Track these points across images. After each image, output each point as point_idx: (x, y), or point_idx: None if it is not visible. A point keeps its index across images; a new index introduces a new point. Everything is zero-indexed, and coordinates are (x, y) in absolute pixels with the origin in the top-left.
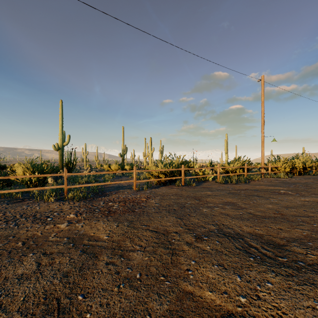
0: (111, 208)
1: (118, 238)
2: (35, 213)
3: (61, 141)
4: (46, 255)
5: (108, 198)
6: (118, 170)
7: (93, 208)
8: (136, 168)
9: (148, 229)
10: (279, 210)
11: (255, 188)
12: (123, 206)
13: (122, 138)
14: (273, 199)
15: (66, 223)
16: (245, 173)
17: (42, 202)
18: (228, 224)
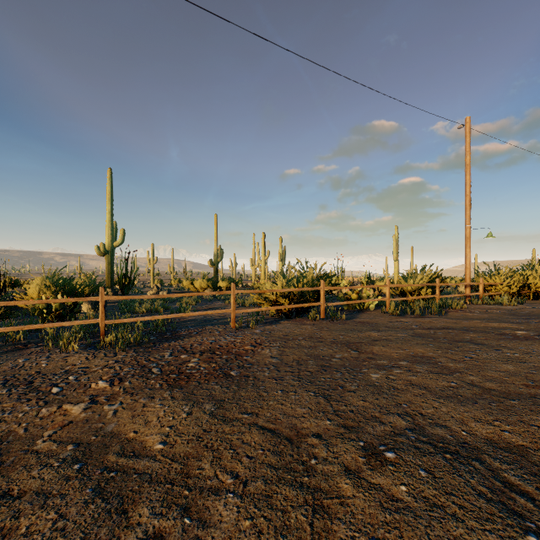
0: (183, 367)
1: (186, 450)
2: (34, 376)
3: (109, 239)
4: (6, 502)
5: (181, 345)
6: (206, 289)
7: (149, 366)
8: (239, 285)
9: (256, 425)
10: (535, 379)
11: (462, 324)
12: (209, 363)
13: (215, 234)
14: (508, 350)
15: (84, 404)
16: (437, 295)
17: (57, 352)
18: (433, 413)
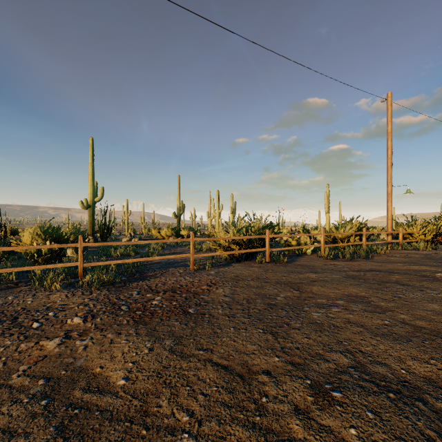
0: (148, 305)
1: (146, 386)
2: (19, 312)
3: (91, 195)
4: None
5: (147, 284)
6: (170, 236)
7: (119, 303)
8: (198, 233)
9: (210, 361)
10: None
11: (387, 267)
12: (170, 301)
13: (178, 191)
14: (431, 291)
15: (58, 339)
16: (364, 242)
17: (42, 290)
18: (372, 351)
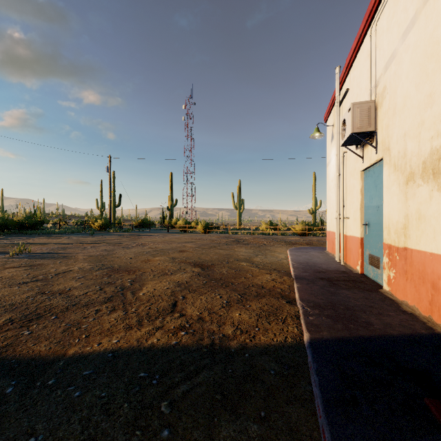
0: None
1: None
2: None
3: (314, 206)
4: None
5: None
6: None
7: None
8: None
9: None
10: None
11: None
12: None
13: None
14: None
15: None
16: None
17: None
18: None
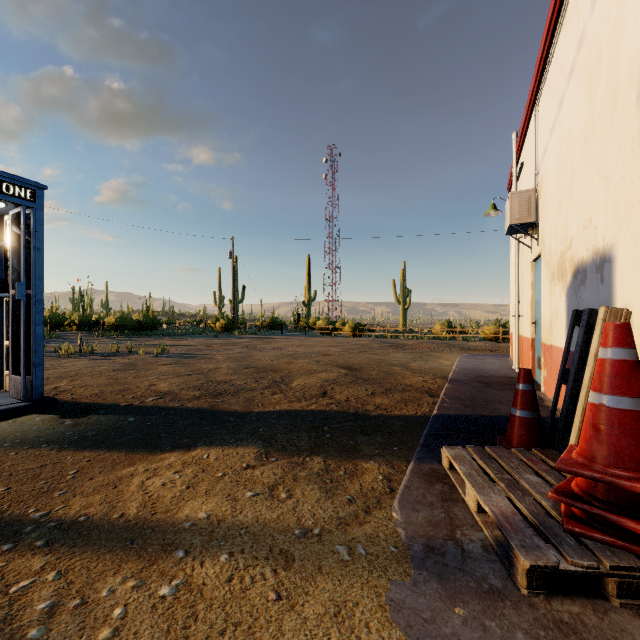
0: None
1: None
2: None
3: None
4: None
5: None
6: None
7: None
8: None
9: None
10: None
11: None
12: None
13: None
14: None
15: None
16: None
17: None
18: None
